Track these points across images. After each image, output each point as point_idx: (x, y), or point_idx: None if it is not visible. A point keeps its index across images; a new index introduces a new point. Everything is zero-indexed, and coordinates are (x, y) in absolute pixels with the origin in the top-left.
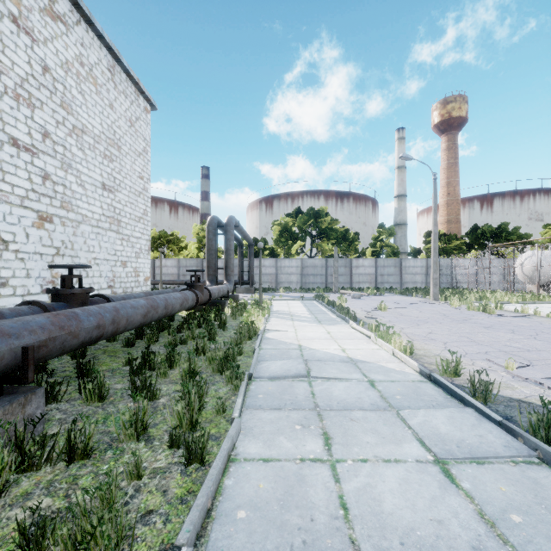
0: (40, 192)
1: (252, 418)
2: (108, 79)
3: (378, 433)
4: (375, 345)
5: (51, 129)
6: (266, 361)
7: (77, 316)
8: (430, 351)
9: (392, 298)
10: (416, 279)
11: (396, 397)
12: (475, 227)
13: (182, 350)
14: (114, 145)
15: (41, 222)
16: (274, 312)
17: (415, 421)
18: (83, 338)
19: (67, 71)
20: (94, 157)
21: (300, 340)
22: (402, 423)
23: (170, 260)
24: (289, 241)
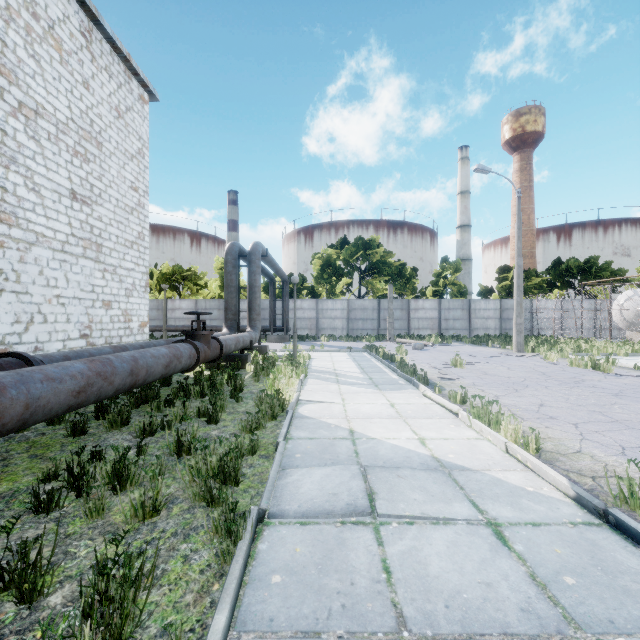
0: None
1: None
2: (80, 46)
3: None
4: (470, 430)
5: None
6: (295, 468)
7: None
8: (563, 443)
9: (463, 348)
10: (488, 324)
11: (565, 580)
12: (558, 262)
13: (161, 443)
14: (90, 139)
15: None
16: (313, 370)
17: None
18: None
19: (9, 20)
20: (56, 153)
21: (352, 420)
22: None
23: (186, 301)
24: (333, 278)
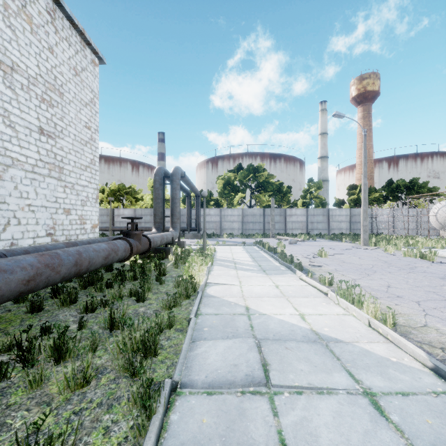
0: None
1: None
2: (46, 21)
3: None
4: (338, 307)
5: None
6: (203, 340)
7: None
8: (412, 318)
9: (324, 243)
10: (341, 226)
11: None
12: (390, 182)
13: (99, 318)
14: (54, 90)
15: None
16: (217, 259)
17: None
18: None
19: None
20: (28, 99)
21: (247, 299)
22: None
23: (128, 209)
24: (232, 193)
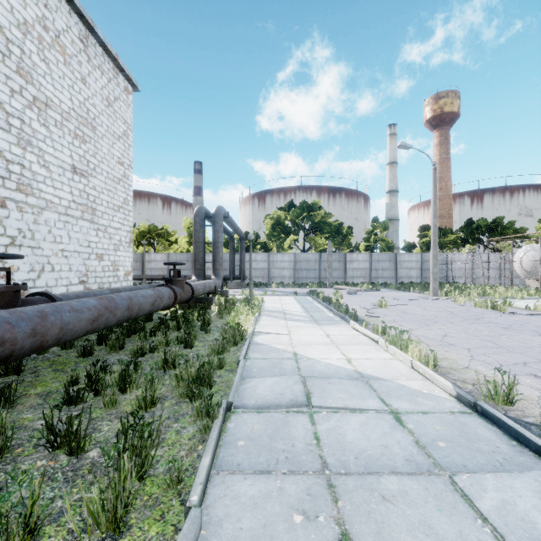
0: None
1: (224, 496)
2: (79, 50)
3: (435, 535)
4: (386, 353)
5: (3, 98)
6: (253, 378)
7: None
8: (456, 362)
9: (389, 293)
10: (411, 274)
11: (439, 444)
12: (470, 221)
13: (150, 361)
14: (87, 124)
15: None
16: (265, 310)
17: (487, 502)
18: None
19: (26, 33)
20: (61, 136)
21: (296, 346)
22: (467, 506)
23: (160, 254)
24: (282, 235)
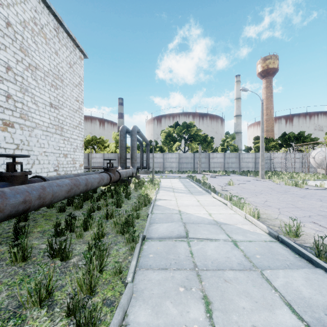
0: (4, 106)
1: (143, 279)
2: (54, 35)
3: (250, 296)
4: (231, 210)
5: (12, 65)
6: (156, 223)
7: (3, 194)
8: (270, 215)
9: (235, 177)
10: (248, 165)
11: (256, 256)
12: (284, 134)
13: (98, 215)
14: (58, 78)
15: (5, 127)
16: (162, 187)
17: (278, 282)
18: (9, 212)
19: (24, 27)
20: (44, 86)
21: (180, 206)
22: (268, 284)
23: (98, 154)
24: (171, 142)
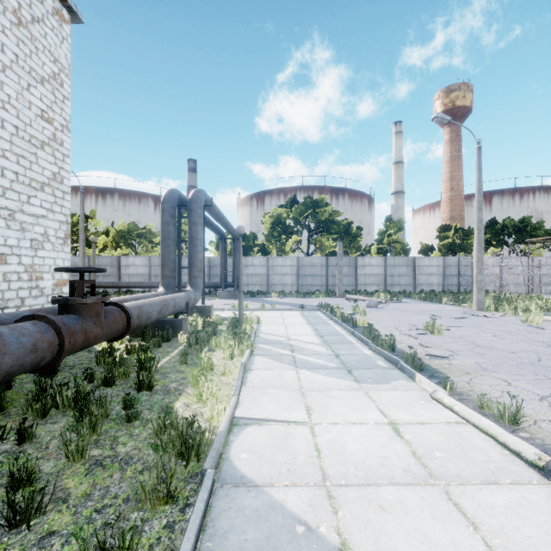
0: None
1: None
2: None
3: None
4: None
5: None
6: None
7: None
8: None
9: (417, 306)
10: (431, 280)
11: None
12: (494, 221)
13: None
14: None
15: None
16: (261, 340)
17: None
18: None
19: None
20: None
21: (338, 495)
22: None
23: (140, 258)
24: (283, 236)
